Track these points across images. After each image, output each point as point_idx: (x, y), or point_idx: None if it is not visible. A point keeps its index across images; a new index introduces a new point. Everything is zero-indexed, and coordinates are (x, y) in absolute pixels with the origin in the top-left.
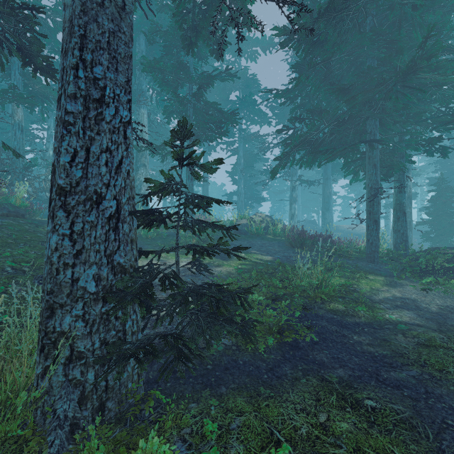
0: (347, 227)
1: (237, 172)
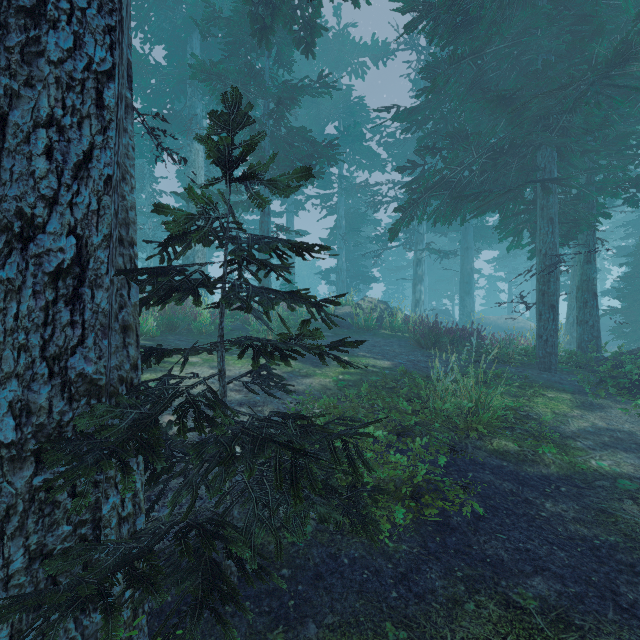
0: (496, 319)
1: (336, 239)
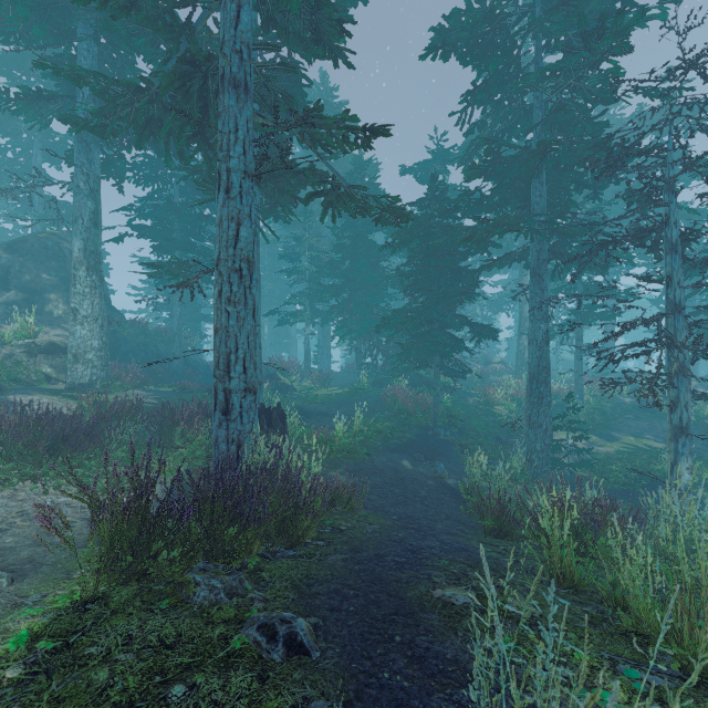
0: None
1: None
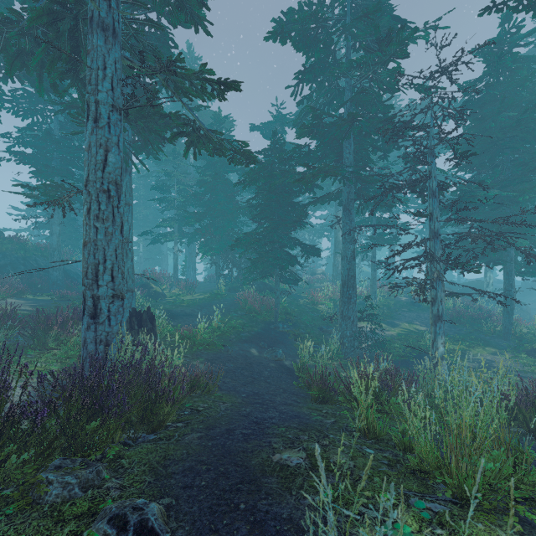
0: None
1: None
